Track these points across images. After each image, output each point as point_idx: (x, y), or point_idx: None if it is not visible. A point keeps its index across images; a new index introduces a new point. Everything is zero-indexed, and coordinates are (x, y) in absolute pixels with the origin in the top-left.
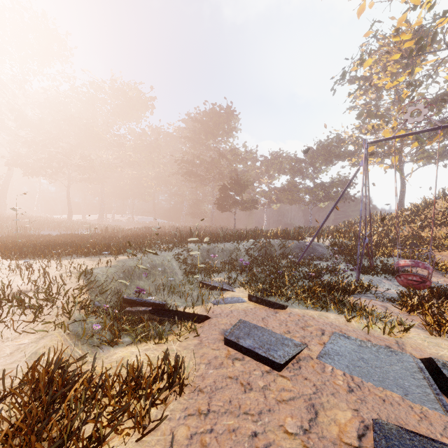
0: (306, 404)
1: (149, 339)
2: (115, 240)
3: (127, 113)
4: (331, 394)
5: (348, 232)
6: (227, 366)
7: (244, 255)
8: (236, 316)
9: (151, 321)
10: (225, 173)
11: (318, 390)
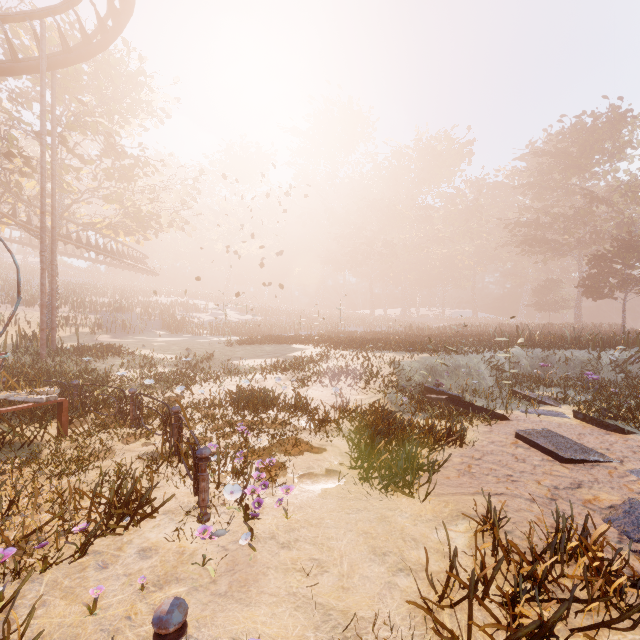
0: (572, 482)
1: (443, 417)
2: (419, 339)
3: (434, 175)
4: (609, 487)
5: None
6: (509, 448)
7: (608, 371)
8: (544, 425)
9: (448, 410)
10: (604, 229)
11: (596, 482)
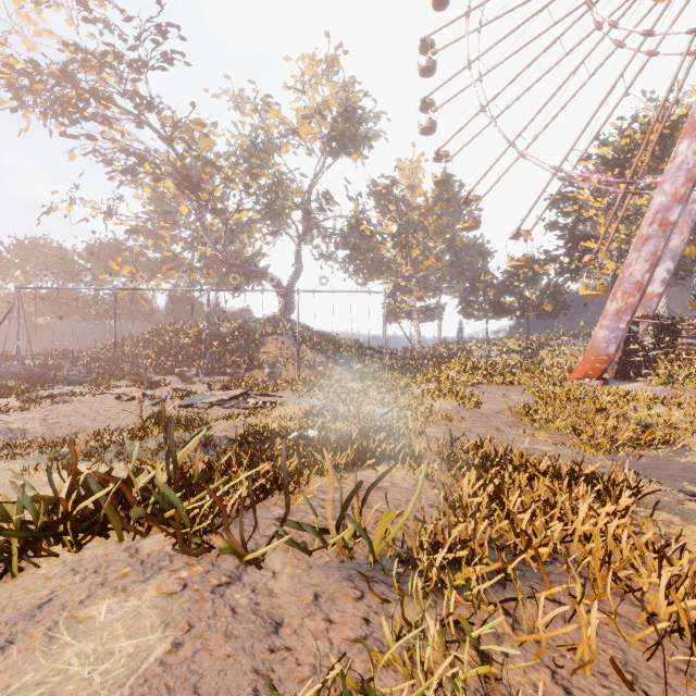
0: None
1: None
2: None
3: None
4: None
5: (67, 353)
6: None
7: None
8: None
9: None
10: None
11: None
